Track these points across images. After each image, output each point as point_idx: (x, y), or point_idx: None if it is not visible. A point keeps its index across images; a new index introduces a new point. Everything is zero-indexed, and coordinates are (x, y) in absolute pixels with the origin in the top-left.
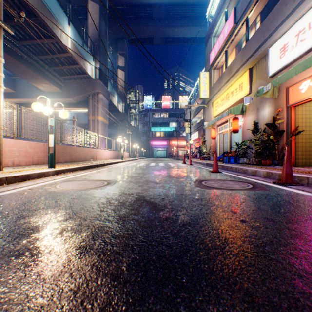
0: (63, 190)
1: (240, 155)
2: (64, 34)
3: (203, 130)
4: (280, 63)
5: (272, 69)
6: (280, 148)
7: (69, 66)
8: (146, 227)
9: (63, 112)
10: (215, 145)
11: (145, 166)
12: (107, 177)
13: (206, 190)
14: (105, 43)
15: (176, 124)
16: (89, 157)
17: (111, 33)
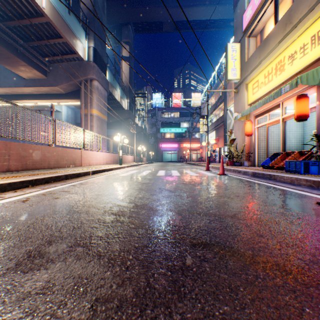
0: None
1: None
2: None
3: (224, 129)
4: None
5: None
6: None
7: (50, 40)
8: None
9: None
10: (251, 144)
11: (148, 179)
12: None
13: None
14: (102, 18)
15: (188, 124)
16: (67, 162)
17: (113, 18)
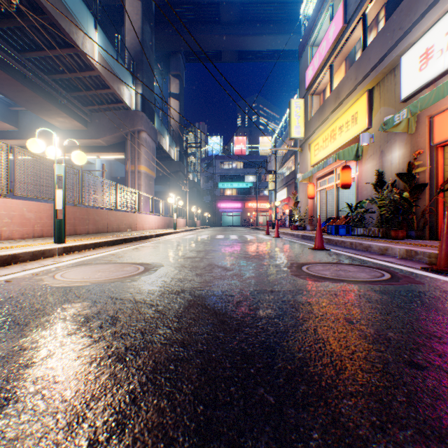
0: (63, 284)
1: (353, 223)
2: (88, 42)
3: (294, 187)
4: (420, 78)
5: (407, 88)
6: (419, 212)
7: (96, 90)
8: (202, 388)
9: (78, 155)
10: (314, 207)
11: (209, 240)
12: (146, 257)
13: (313, 283)
14: (150, 57)
15: (255, 178)
16: (126, 226)
17: (160, 45)
